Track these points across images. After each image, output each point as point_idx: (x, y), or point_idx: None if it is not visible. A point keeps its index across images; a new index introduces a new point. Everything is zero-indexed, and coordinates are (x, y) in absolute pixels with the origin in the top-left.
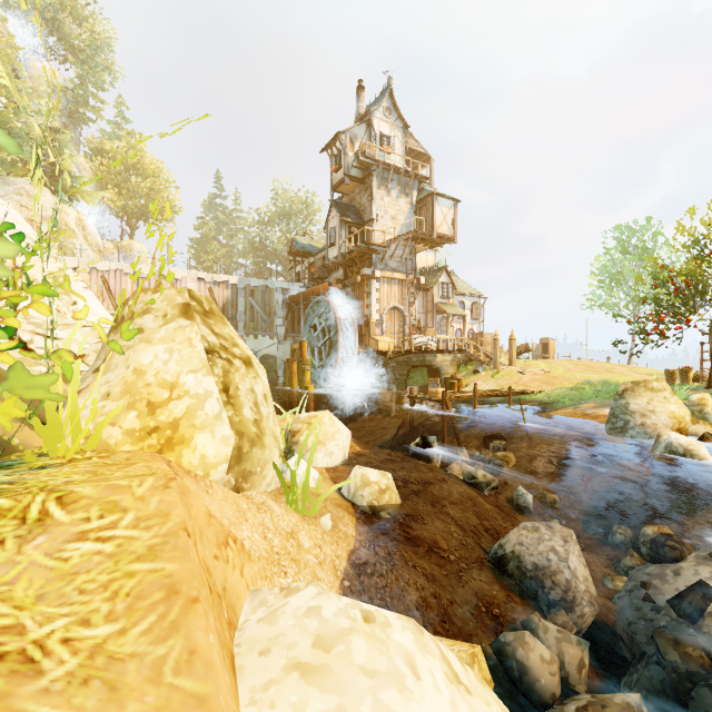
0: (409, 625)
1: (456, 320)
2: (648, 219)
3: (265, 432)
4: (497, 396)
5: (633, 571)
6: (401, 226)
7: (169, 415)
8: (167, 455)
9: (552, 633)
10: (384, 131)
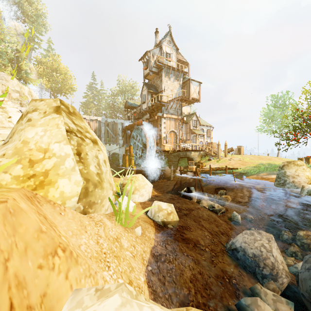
0: None
1: (200, 137)
2: (286, 91)
3: (104, 180)
4: (220, 170)
5: (306, 257)
6: (175, 94)
7: (42, 167)
8: (39, 191)
9: (270, 296)
10: (167, 51)
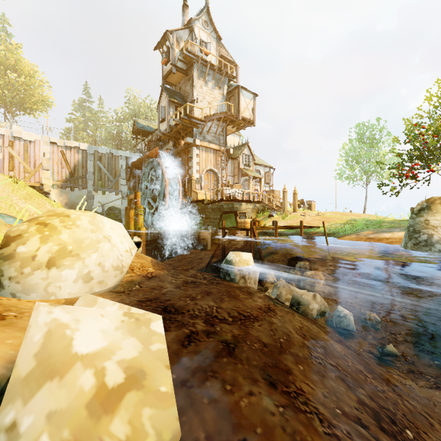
0: None
1: (254, 183)
2: (376, 119)
3: None
4: (292, 228)
5: None
6: (215, 110)
7: None
8: None
9: None
10: (203, 38)
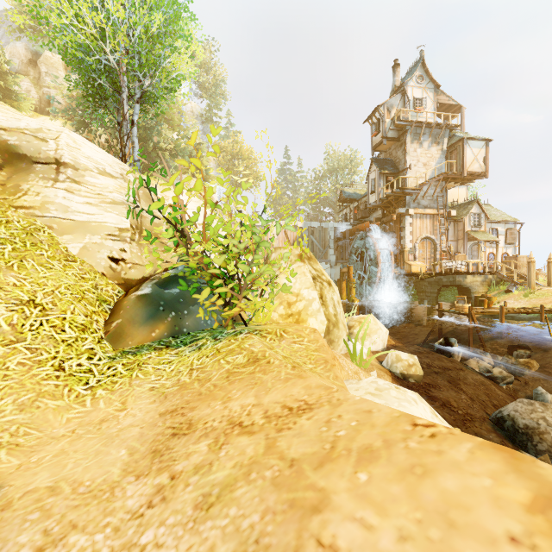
0: (415, 394)
1: (488, 245)
2: None
3: (339, 321)
4: (527, 313)
5: None
6: (432, 170)
7: (296, 308)
8: None
9: None
10: (416, 96)
